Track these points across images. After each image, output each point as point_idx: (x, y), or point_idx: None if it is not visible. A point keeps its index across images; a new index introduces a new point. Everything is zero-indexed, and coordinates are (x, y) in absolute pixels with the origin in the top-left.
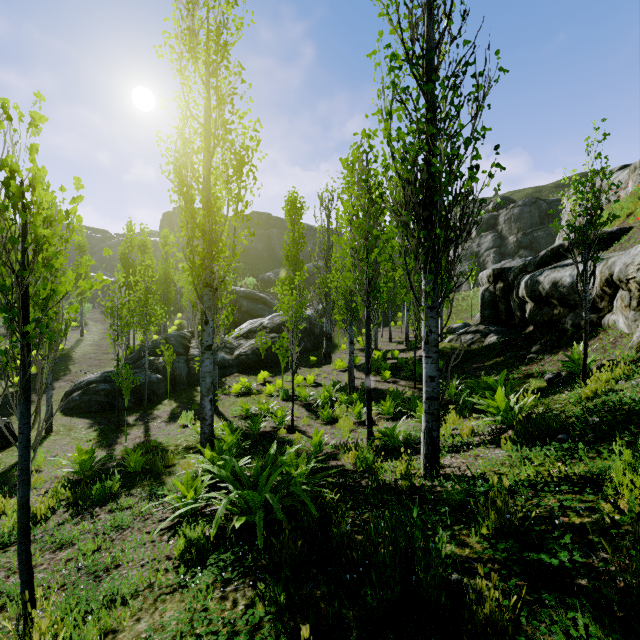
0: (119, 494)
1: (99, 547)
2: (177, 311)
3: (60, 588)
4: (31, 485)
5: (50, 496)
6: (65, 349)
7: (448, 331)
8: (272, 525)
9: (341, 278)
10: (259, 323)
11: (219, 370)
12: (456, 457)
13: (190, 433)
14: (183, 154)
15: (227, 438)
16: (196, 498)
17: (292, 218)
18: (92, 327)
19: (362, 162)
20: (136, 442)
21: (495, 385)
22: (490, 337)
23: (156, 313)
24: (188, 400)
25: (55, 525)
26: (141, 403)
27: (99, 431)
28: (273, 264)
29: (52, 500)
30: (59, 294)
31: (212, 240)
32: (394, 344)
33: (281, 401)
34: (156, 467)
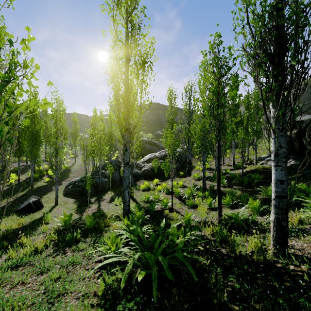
0: (80, 240)
1: (60, 276)
2: (116, 150)
3: (30, 305)
4: (42, 230)
5: (47, 238)
6: (68, 166)
7: (258, 159)
8: (163, 277)
9: (198, 128)
10: (154, 155)
11: (134, 178)
12: (295, 240)
13: (119, 208)
14: (113, 58)
15: (137, 213)
16: (115, 252)
17: (170, 100)
18: (80, 157)
19: (215, 51)
20: (93, 211)
21: (307, 190)
22: (289, 161)
23: (104, 148)
24: (119, 192)
25: (45, 256)
26: (98, 192)
27: (78, 205)
28: (160, 127)
29: (47, 240)
30: (11, 108)
31: (128, 104)
32: (226, 166)
33: (165, 194)
34: (100, 226)
